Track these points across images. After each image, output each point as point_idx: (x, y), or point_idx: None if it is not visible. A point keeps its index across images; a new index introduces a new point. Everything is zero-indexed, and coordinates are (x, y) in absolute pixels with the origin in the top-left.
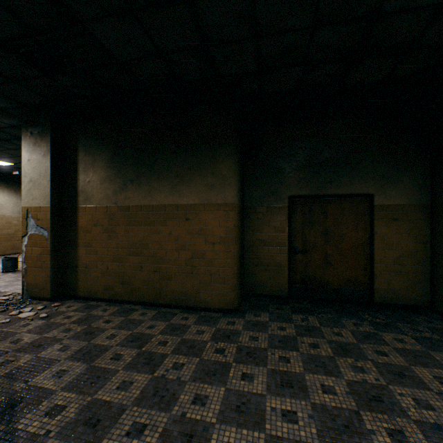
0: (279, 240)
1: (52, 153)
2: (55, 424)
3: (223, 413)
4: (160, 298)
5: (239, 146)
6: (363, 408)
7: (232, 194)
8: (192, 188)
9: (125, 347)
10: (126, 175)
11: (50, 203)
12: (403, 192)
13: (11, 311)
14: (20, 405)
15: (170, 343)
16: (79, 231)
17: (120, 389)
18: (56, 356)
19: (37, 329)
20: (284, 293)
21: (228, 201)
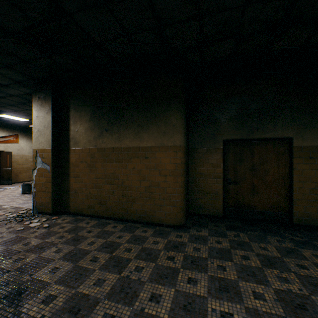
0: (216, 173)
1: (53, 111)
2: (48, 310)
3: (173, 311)
4: (127, 215)
5: (185, 102)
6: (289, 314)
7: (180, 139)
8: (149, 135)
9: (101, 252)
10: (102, 126)
11: (51, 146)
12: (317, 136)
13: (25, 222)
14: (25, 293)
15: (133, 250)
16: (70, 166)
17: (96, 285)
18: (52, 257)
19: (41, 235)
20: (219, 214)
21: (176, 144)
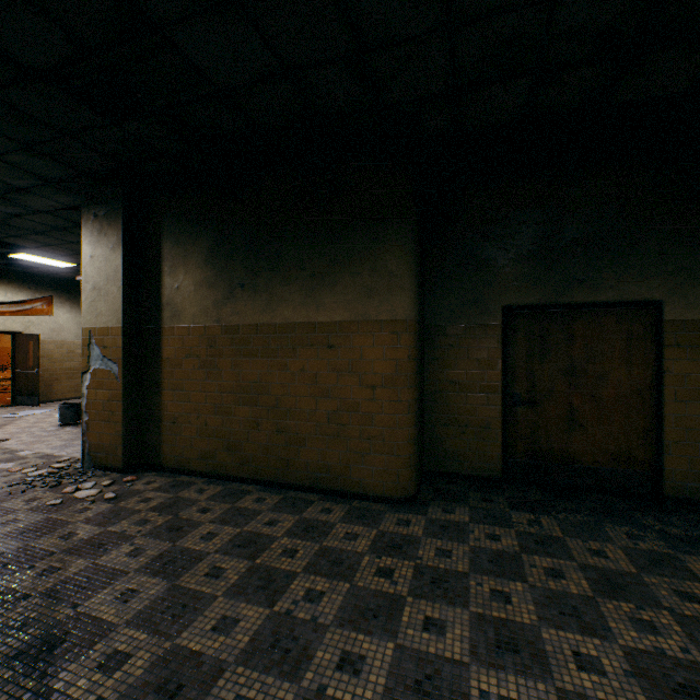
0: (487, 382)
1: (125, 245)
2: (112, 687)
3: (392, 694)
4: (287, 475)
5: (417, 223)
6: None
7: (406, 305)
8: (337, 295)
9: (229, 556)
10: (234, 276)
11: (121, 322)
12: None
13: (65, 487)
14: (62, 646)
15: (301, 553)
16: (163, 365)
17: (218, 631)
18: (123, 565)
19: (99, 517)
20: (494, 472)
21: (397, 316)
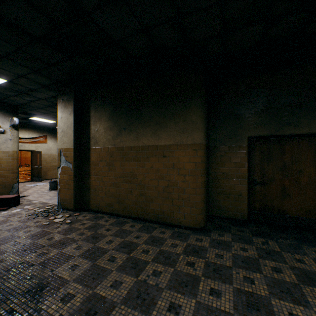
0: (240, 173)
1: (75, 112)
2: (66, 310)
3: None
4: (145, 215)
5: (205, 97)
6: None
7: (200, 136)
8: (167, 132)
9: (118, 252)
10: (121, 125)
11: (73, 146)
12: None
13: (50, 217)
14: (46, 289)
15: (151, 252)
16: (91, 165)
17: (113, 287)
18: (72, 253)
19: (63, 231)
20: (243, 217)
21: (196, 142)
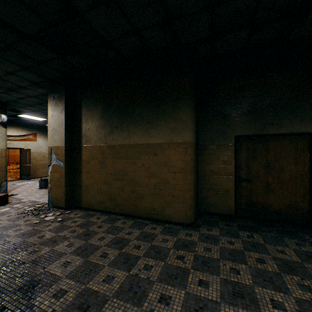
0: (227, 171)
1: (66, 110)
2: (59, 305)
3: None
4: (136, 212)
5: (195, 98)
6: None
7: (190, 135)
8: (158, 131)
9: (110, 248)
10: (112, 123)
11: (64, 144)
12: None
13: (41, 215)
14: (38, 285)
15: (142, 247)
16: (82, 162)
17: (105, 282)
18: (64, 250)
19: (55, 229)
20: (231, 212)
21: (186, 141)
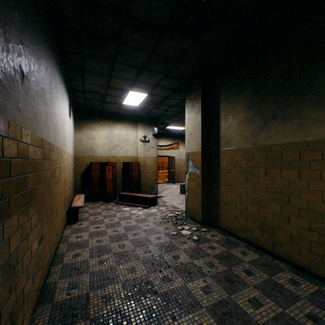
0: None
1: (202, 109)
2: None
3: None
4: (320, 269)
5: None
6: None
7: None
8: None
9: None
10: (266, 112)
11: (200, 149)
12: None
13: (178, 225)
14: None
15: None
16: (220, 171)
17: None
18: (199, 297)
19: (189, 250)
20: None
21: None
